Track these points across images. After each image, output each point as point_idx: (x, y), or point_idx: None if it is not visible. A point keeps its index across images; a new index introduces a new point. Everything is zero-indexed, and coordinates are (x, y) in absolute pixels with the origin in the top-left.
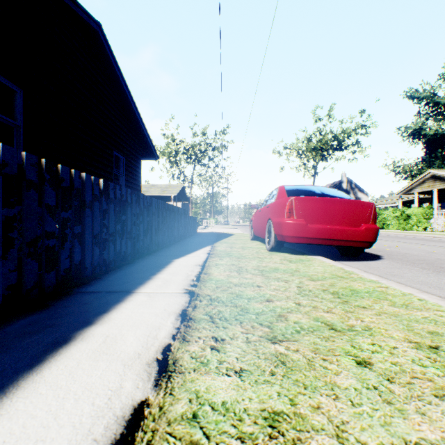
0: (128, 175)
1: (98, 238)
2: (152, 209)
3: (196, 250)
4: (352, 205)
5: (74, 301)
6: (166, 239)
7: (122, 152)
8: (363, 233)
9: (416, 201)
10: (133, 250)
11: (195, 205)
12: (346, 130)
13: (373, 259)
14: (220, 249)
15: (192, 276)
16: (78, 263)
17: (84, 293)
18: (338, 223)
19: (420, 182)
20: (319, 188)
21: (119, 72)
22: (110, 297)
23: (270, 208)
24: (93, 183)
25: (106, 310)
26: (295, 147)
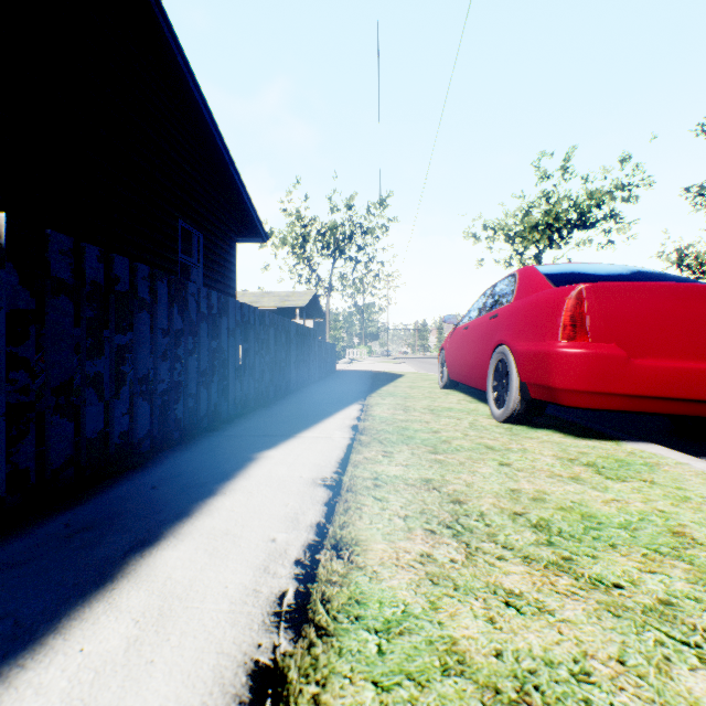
0: (211, 267)
1: None
2: (228, 323)
3: (326, 417)
4: None
5: None
6: (267, 388)
7: (196, 224)
8: None
9: None
10: (159, 424)
11: (335, 324)
12: (595, 193)
13: None
14: (382, 413)
15: (285, 565)
16: None
17: None
18: None
19: None
20: (628, 268)
21: (186, 67)
22: None
23: (503, 318)
24: None
25: None
26: (503, 226)
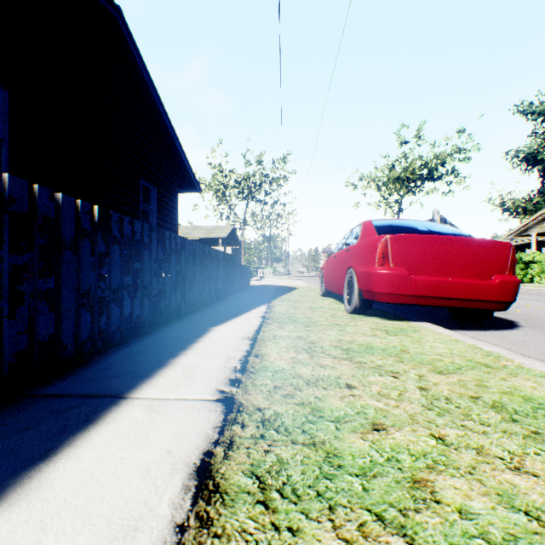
0: (161, 211)
1: (88, 298)
2: (185, 254)
3: (246, 312)
4: (479, 246)
5: (7, 421)
6: (206, 295)
7: (152, 181)
8: (497, 288)
9: (533, 245)
10: (153, 313)
11: (248, 251)
12: (440, 155)
13: (506, 326)
14: (280, 310)
15: (235, 360)
16: (46, 339)
17: (38, 399)
18: (457, 274)
19: (539, 220)
20: (423, 223)
21: (147, 75)
22: (77, 412)
23: (352, 252)
24: (79, 211)
25: (49, 451)
26: (374, 178)
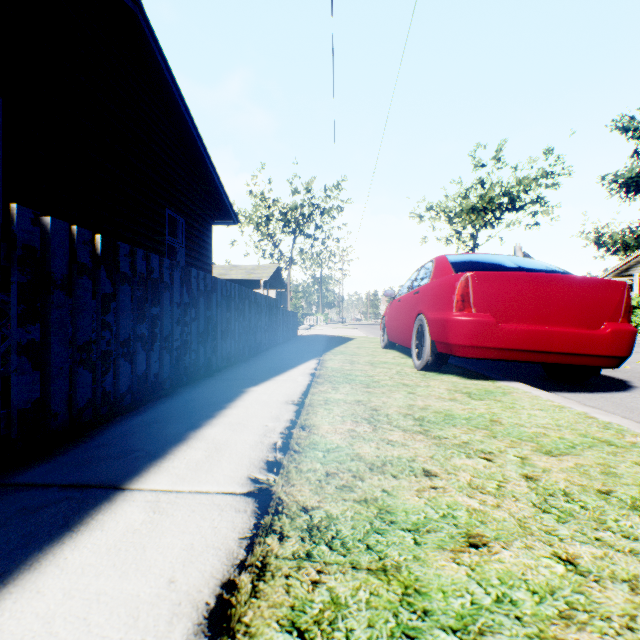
0: (191, 247)
1: (88, 352)
2: (217, 297)
3: (291, 368)
4: (585, 287)
5: None
6: (243, 347)
7: (180, 211)
8: (609, 340)
9: (636, 288)
10: (175, 370)
11: (295, 294)
12: (523, 180)
13: (618, 387)
14: (333, 365)
15: (275, 433)
16: (28, 406)
17: (5, 491)
18: (557, 321)
19: None
20: (511, 259)
21: (174, 83)
22: (53, 511)
23: (422, 294)
24: (75, 240)
25: None
26: (444, 208)
